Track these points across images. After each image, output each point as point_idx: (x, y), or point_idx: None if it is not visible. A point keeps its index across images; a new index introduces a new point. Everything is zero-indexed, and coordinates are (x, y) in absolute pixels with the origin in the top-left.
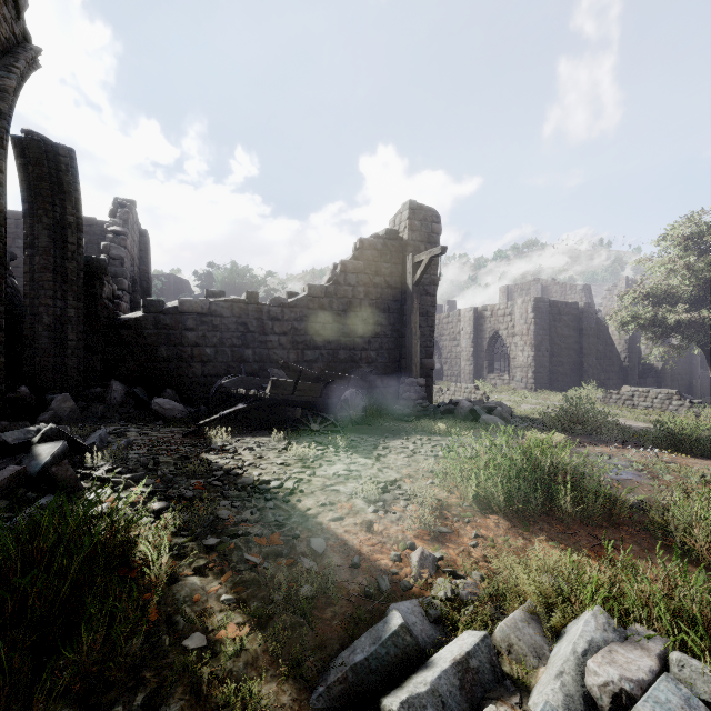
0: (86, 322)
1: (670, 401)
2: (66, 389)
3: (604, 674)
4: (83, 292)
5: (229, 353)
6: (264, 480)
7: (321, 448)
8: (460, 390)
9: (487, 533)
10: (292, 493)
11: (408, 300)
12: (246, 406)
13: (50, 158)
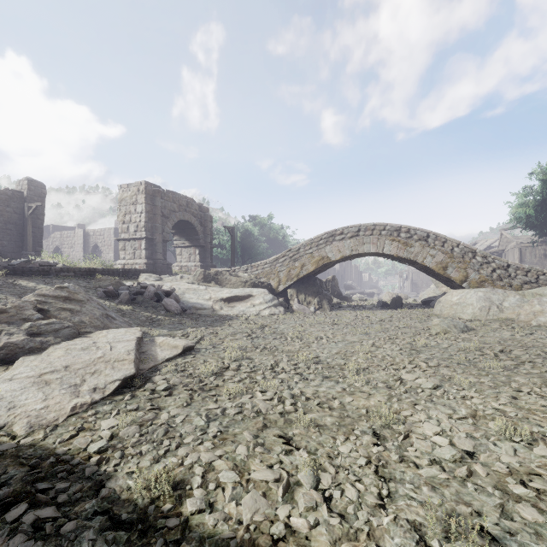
0: None
1: None
2: None
3: (40, 259)
4: None
5: None
6: None
7: None
8: None
9: None
10: None
11: (26, 221)
12: None
13: None
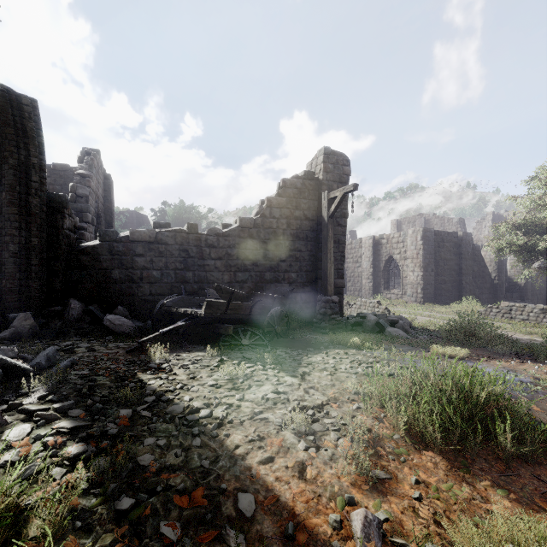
0: (49, 249)
1: (544, 315)
2: (30, 307)
3: None
4: (46, 224)
5: (173, 275)
6: (194, 408)
7: (250, 365)
8: (365, 304)
9: (427, 478)
10: (221, 425)
11: (324, 230)
12: (184, 323)
13: (14, 106)
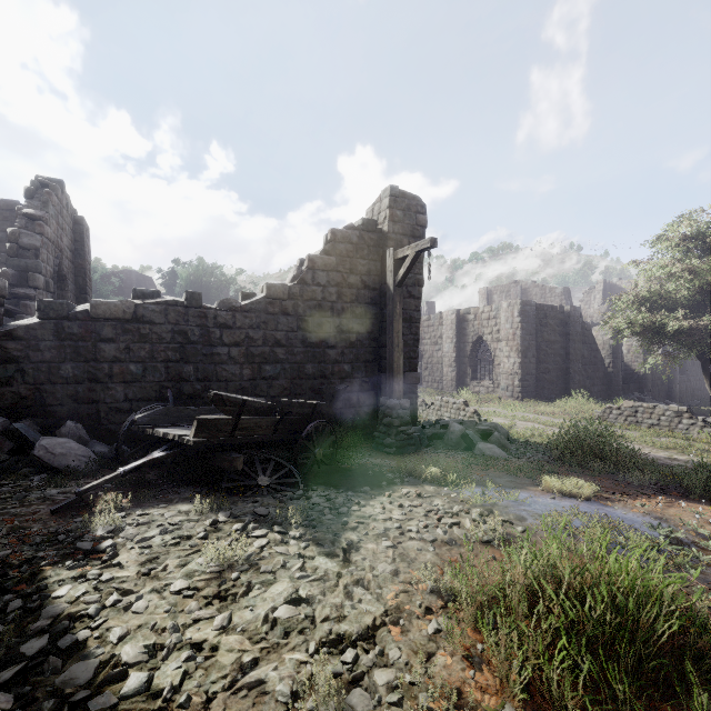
0: None
1: (680, 419)
2: None
3: None
4: None
5: (162, 370)
6: (114, 671)
7: (261, 534)
8: (447, 405)
9: None
10: None
11: (389, 304)
12: (163, 454)
13: None
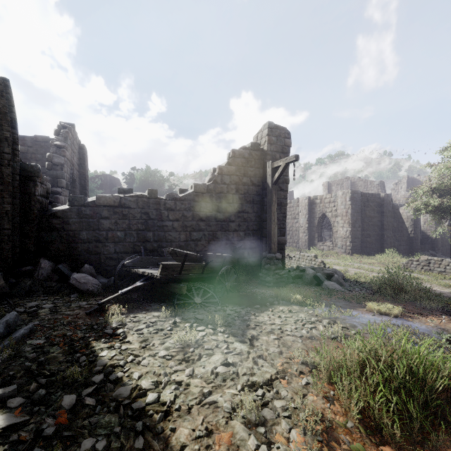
0: (22, 214)
1: None
2: (3, 267)
3: None
4: (19, 191)
5: (135, 235)
6: (141, 392)
7: (201, 329)
8: (303, 257)
9: None
10: (167, 413)
11: (268, 195)
12: (142, 283)
13: None
